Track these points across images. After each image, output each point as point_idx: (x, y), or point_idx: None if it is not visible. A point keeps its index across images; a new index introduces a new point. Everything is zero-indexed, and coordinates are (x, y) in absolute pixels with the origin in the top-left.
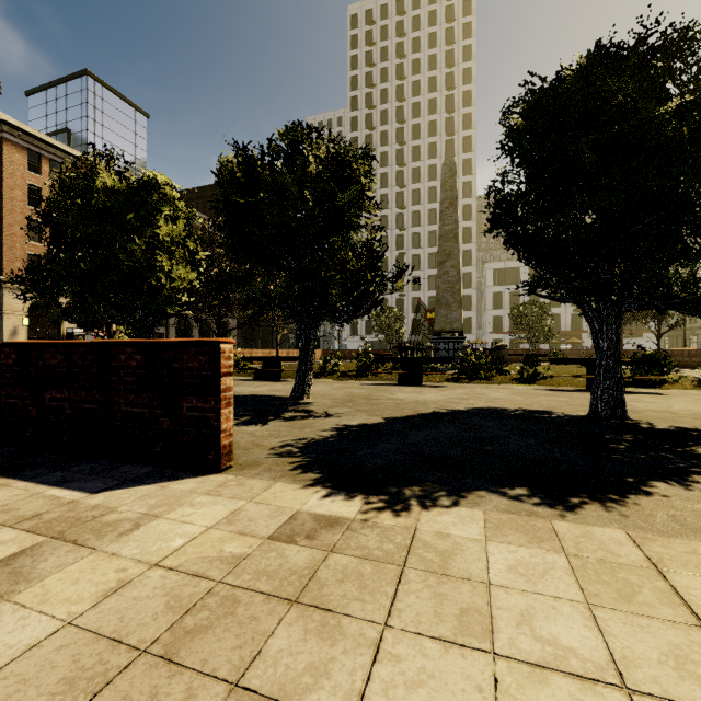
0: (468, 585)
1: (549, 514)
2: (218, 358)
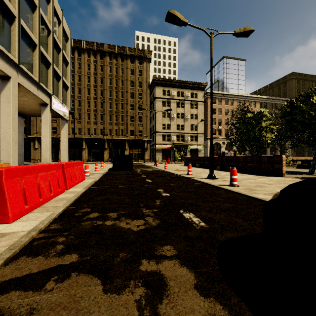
0: None
1: None
2: (282, 158)
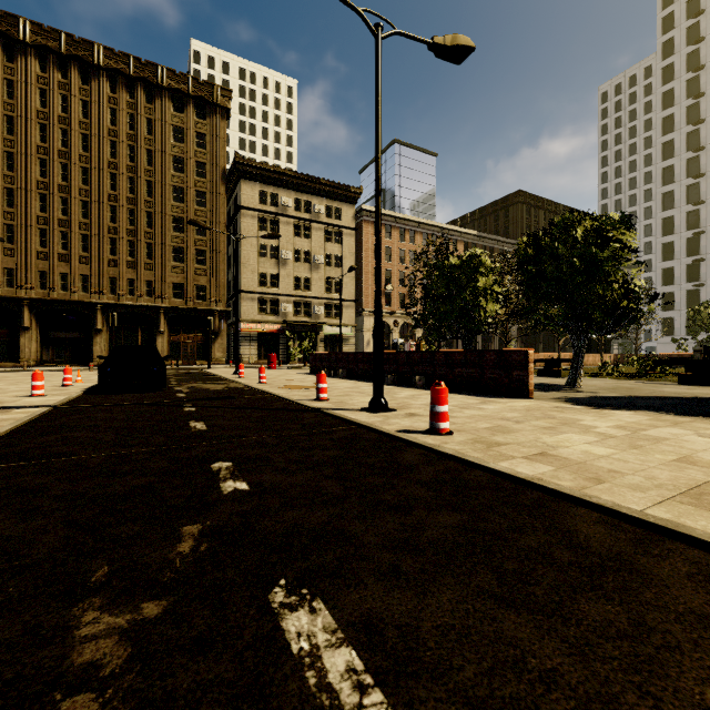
0: (608, 415)
1: (668, 415)
2: (528, 356)
